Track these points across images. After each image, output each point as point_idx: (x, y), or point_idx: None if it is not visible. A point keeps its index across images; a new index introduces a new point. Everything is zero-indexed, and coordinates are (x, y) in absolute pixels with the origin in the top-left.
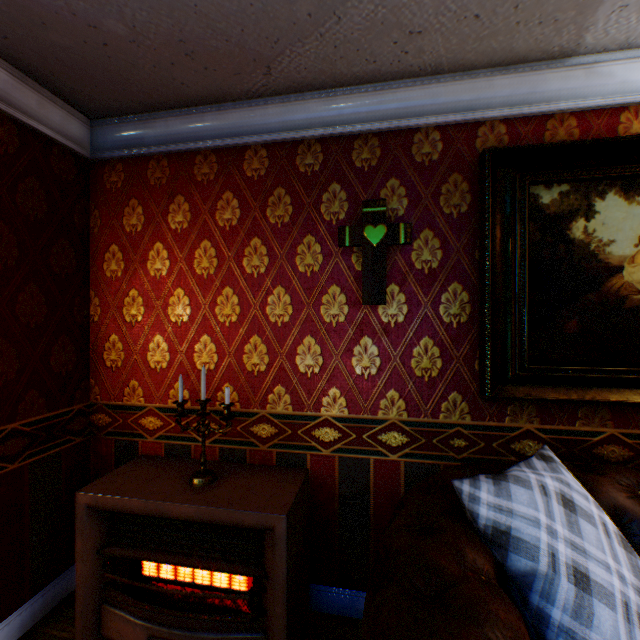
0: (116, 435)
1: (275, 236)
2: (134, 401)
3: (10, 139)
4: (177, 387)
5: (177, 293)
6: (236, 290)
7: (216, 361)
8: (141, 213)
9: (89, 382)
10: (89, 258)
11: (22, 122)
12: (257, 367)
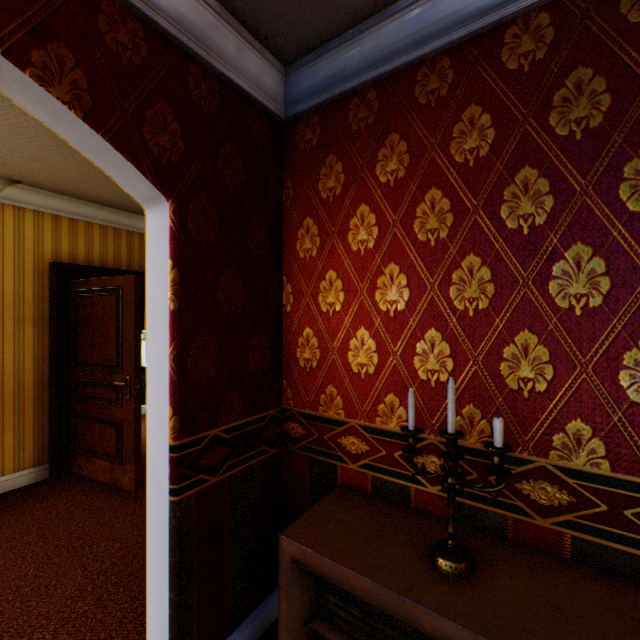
0: (309, 451)
1: (567, 157)
2: (331, 413)
3: (211, 96)
4: (388, 401)
5: (388, 271)
6: (485, 258)
7: (449, 369)
8: (339, 171)
9: (280, 383)
10: (280, 238)
11: (221, 75)
12: (527, 384)
